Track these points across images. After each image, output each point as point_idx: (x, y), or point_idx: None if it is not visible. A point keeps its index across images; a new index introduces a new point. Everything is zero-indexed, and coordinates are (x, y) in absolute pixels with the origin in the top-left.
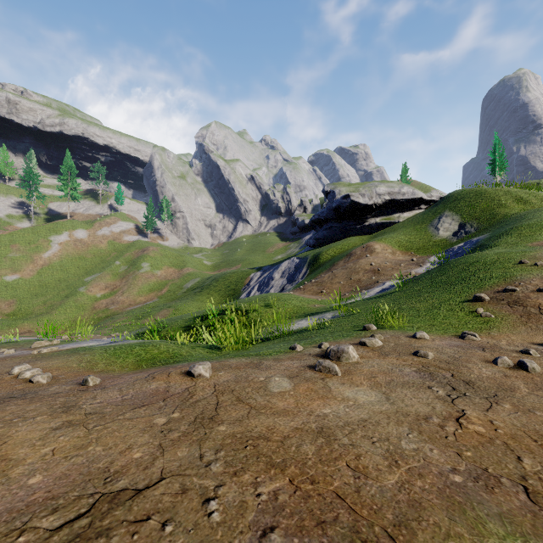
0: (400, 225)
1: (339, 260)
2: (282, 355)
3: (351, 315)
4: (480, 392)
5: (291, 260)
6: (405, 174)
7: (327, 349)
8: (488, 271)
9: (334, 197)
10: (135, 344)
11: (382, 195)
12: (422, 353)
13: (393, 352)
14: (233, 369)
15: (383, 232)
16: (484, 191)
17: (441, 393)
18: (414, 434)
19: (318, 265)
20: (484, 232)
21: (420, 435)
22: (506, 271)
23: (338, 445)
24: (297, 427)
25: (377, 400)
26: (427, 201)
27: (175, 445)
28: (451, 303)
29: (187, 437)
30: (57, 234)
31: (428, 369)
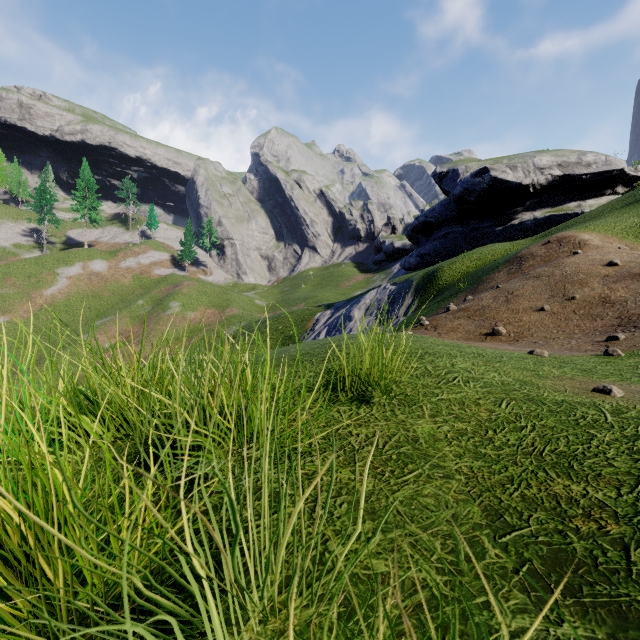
0: (603, 209)
1: (492, 271)
2: None
3: None
4: None
5: (381, 287)
6: None
7: None
8: None
9: (457, 178)
10: None
11: (546, 169)
12: None
13: None
14: None
15: (560, 226)
16: None
17: None
18: None
19: (436, 291)
20: None
21: None
22: None
23: None
24: None
25: None
26: (628, 179)
27: None
28: None
29: None
30: (67, 266)
31: None
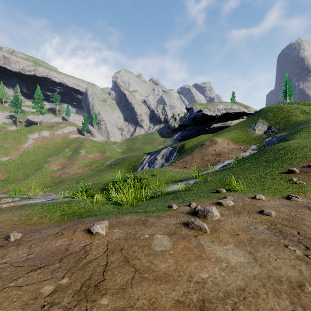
0: (232, 127)
1: (196, 148)
2: (163, 213)
3: (206, 181)
4: None
5: (167, 148)
6: (234, 98)
7: (196, 209)
8: (293, 153)
9: (193, 111)
10: (64, 201)
11: (220, 110)
12: (267, 212)
13: (243, 211)
14: (125, 226)
15: (221, 131)
16: (282, 107)
17: (298, 252)
18: None
19: (183, 151)
20: (283, 131)
21: None
22: (305, 153)
23: None
24: (178, 299)
25: (247, 260)
26: (247, 114)
27: None
28: (273, 174)
29: None
30: (31, 133)
31: (276, 227)
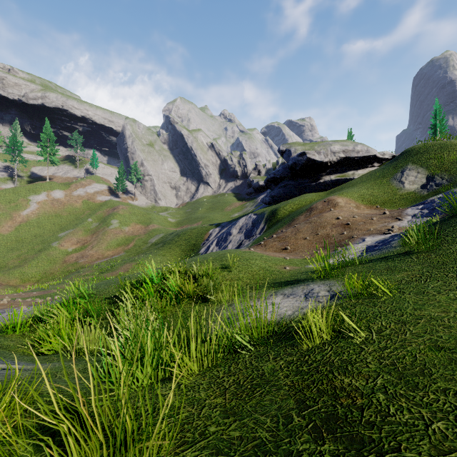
0: (358, 180)
1: (299, 214)
2: None
3: (372, 295)
4: None
5: (248, 216)
6: (351, 139)
7: None
8: None
9: (290, 155)
10: None
11: (336, 153)
12: None
13: None
14: None
15: (340, 187)
16: (449, 143)
17: None
18: None
19: (276, 221)
20: None
21: None
22: None
23: None
24: None
25: None
26: (380, 159)
27: None
28: None
29: None
30: (36, 194)
31: None
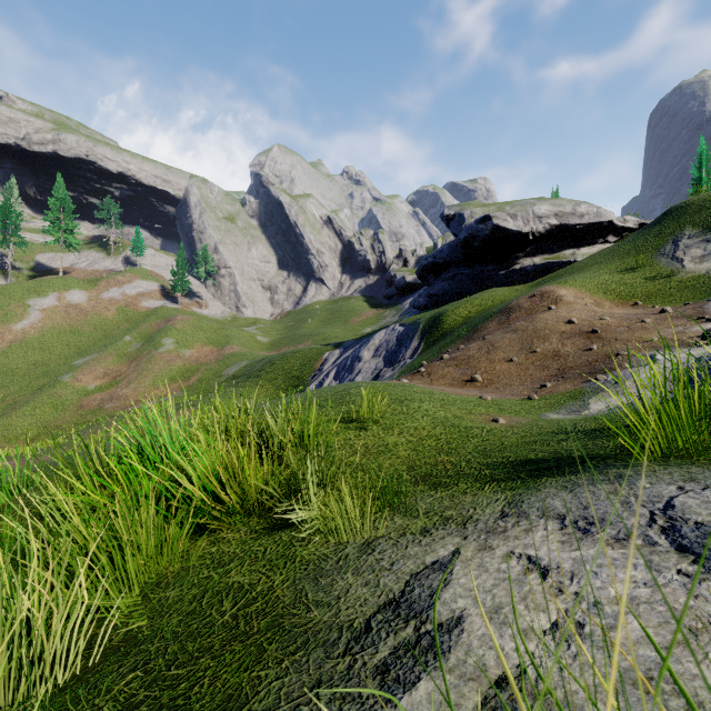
0: (588, 261)
1: (487, 320)
2: None
3: None
4: None
5: (390, 328)
6: None
7: None
8: None
9: (463, 222)
10: None
11: (544, 218)
12: None
13: None
14: None
15: (553, 275)
16: None
17: None
18: None
19: (441, 334)
20: None
21: None
22: None
23: None
24: None
25: None
26: (618, 229)
27: None
28: None
29: None
30: (39, 296)
31: None
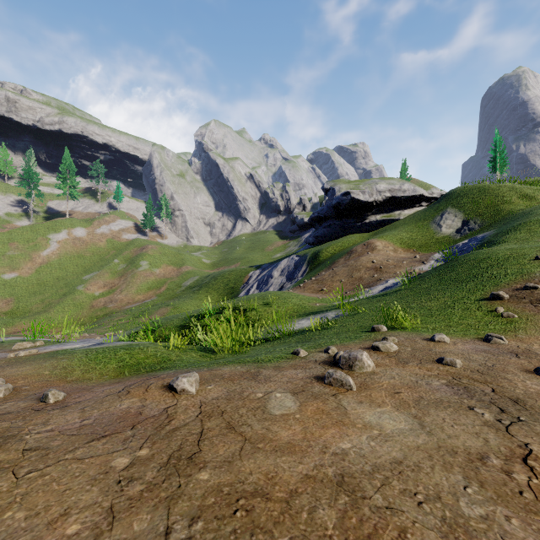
0: (402, 222)
1: (340, 257)
2: (284, 363)
3: (356, 314)
4: (537, 415)
5: (290, 257)
6: (405, 172)
7: (336, 356)
8: (501, 267)
9: (334, 194)
10: (121, 346)
11: (382, 192)
12: (449, 360)
13: (412, 359)
14: (226, 381)
15: (383, 229)
16: (487, 187)
17: (488, 416)
18: (474, 488)
19: (318, 263)
20: (488, 228)
21: (483, 490)
22: (521, 267)
23: (369, 509)
24: (307, 473)
25: (409, 427)
26: (428, 198)
27: (132, 509)
28: (466, 301)
29: (153, 492)
30: (55, 232)
31: (461, 382)
